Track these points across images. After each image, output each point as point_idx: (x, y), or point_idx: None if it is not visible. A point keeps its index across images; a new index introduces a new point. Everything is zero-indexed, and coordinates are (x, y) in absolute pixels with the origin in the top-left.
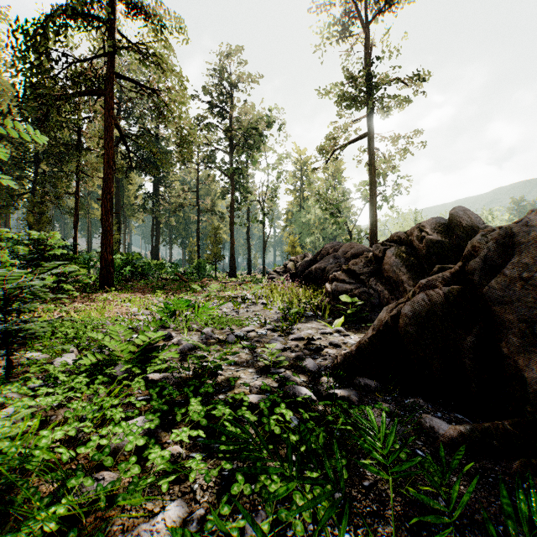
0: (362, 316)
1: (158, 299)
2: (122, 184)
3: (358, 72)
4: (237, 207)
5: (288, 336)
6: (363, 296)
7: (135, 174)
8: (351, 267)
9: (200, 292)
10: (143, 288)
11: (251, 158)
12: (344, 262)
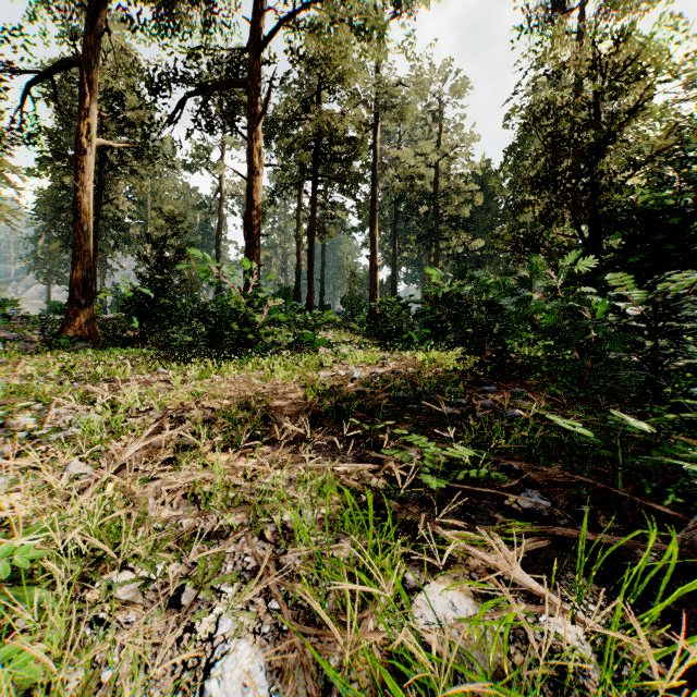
0: None
1: None
2: None
3: None
4: None
5: None
6: None
7: None
8: None
9: None
10: None
11: None
12: None
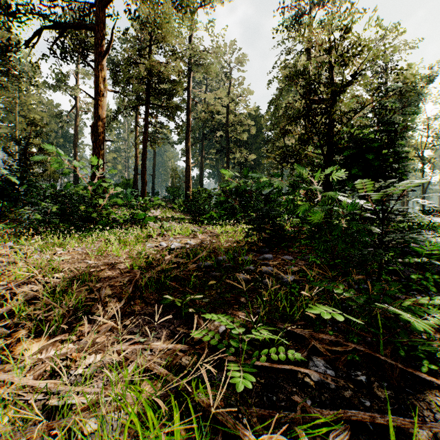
0: None
1: None
2: None
3: None
4: None
5: None
6: None
7: None
8: None
9: None
10: None
11: (407, 117)
12: None
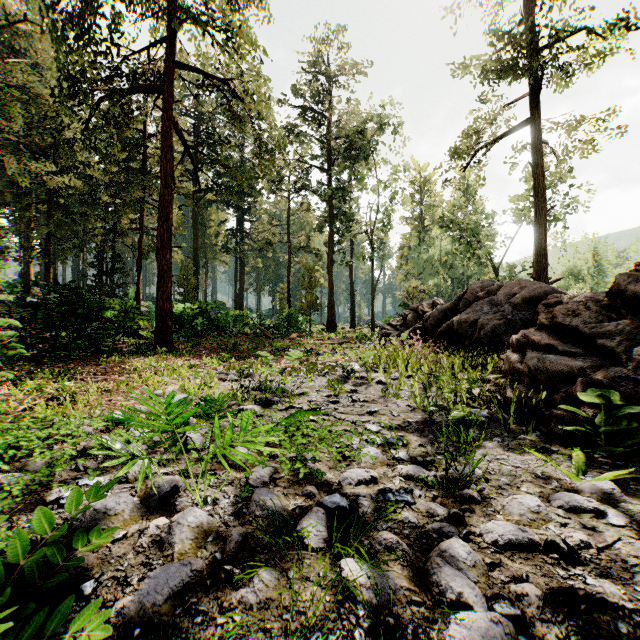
0: (634, 440)
1: (216, 369)
2: (202, 221)
3: (520, 22)
4: (338, 241)
5: (474, 519)
6: (621, 387)
7: (216, 207)
8: (561, 319)
9: (281, 356)
10: (210, 347)
11: (355, 174)
12: (510, 310)
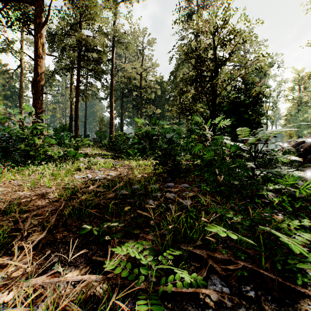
0: None
1: None
2: None
3: None
4: None
5: None
6: None
7: None
8: None
9: None
10: None
11: None
12: None
